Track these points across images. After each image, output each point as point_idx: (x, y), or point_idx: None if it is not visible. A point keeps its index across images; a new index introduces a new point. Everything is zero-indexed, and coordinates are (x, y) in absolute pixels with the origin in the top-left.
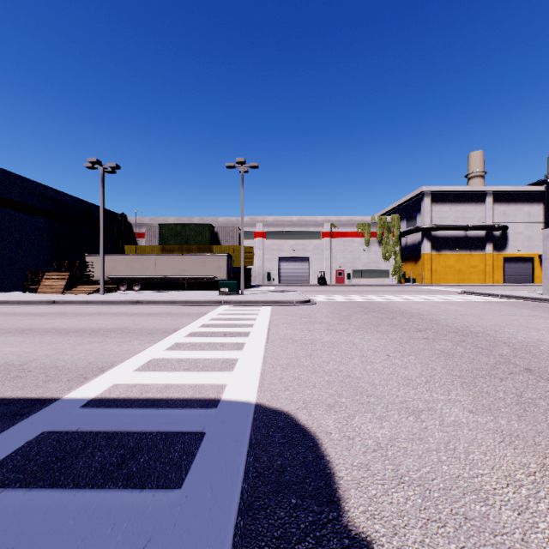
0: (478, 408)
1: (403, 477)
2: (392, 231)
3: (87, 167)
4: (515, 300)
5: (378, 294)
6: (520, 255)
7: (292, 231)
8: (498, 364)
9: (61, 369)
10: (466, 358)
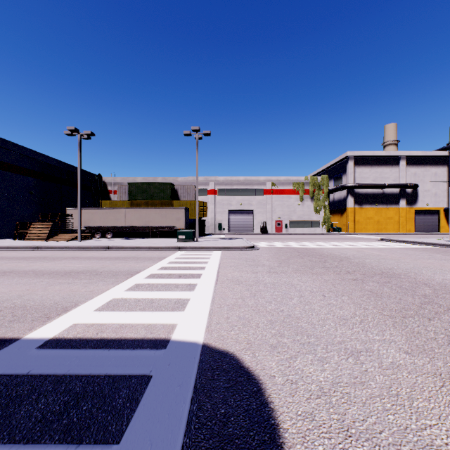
0: (413, 349)
1: (350, 429)
2: (322, 188)
3: (67, 134)
4: (426, 246)
5: (311, 241)
6: (428, 208)
7: (239, 188)
8: (424, 304)
9: (28, 309)
10: (393, 298)
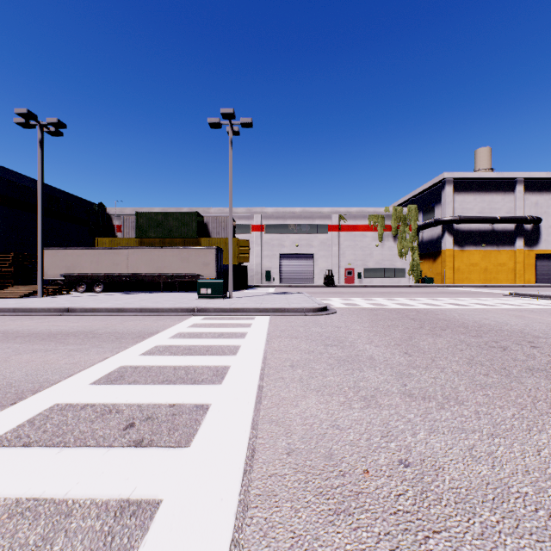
0: None
1: None
2: (409, 224)
3: (20, 125)
4: None
5: (408, 297)
6: None
7: (295, 224)
8: None
9: None
10: None
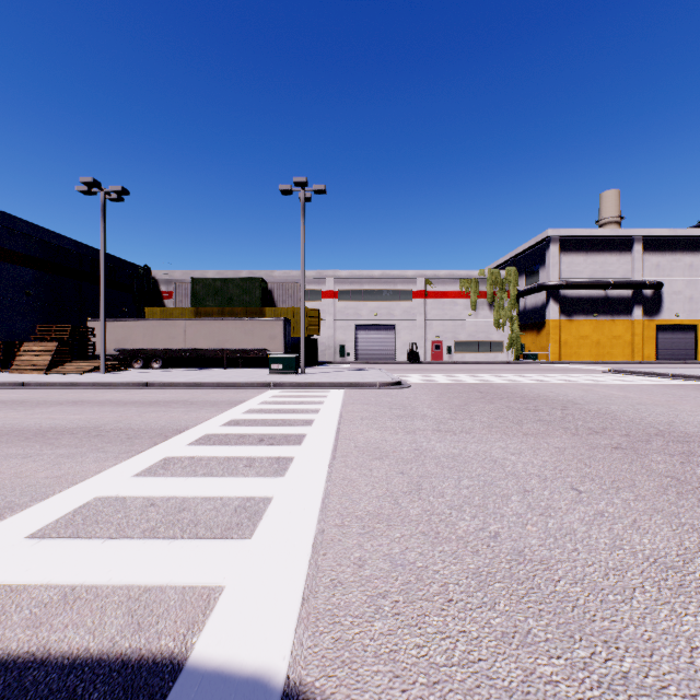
0: None
1: None
2: (507, 289)
3: (82, 192)
4: (696, 382)
5: (495, 374)
6: (679, 321)
7: (374, 289)
8: None
9: None
10: None
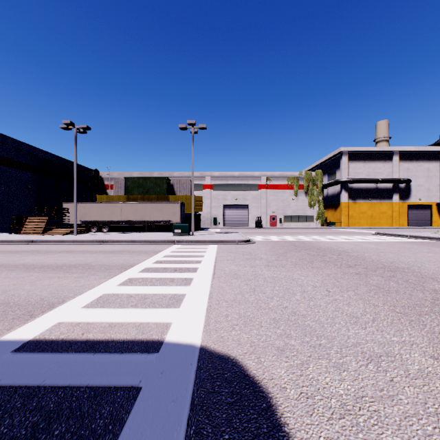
0: (439, 353)
1: None
2: (316, 183)
3: (63, 128)
4: (422, 240)
5: (306, 235)
6: (421, 203)
7: (235, 183)
8: (437, 300)
9: (11, 305)
10: (402, 293)
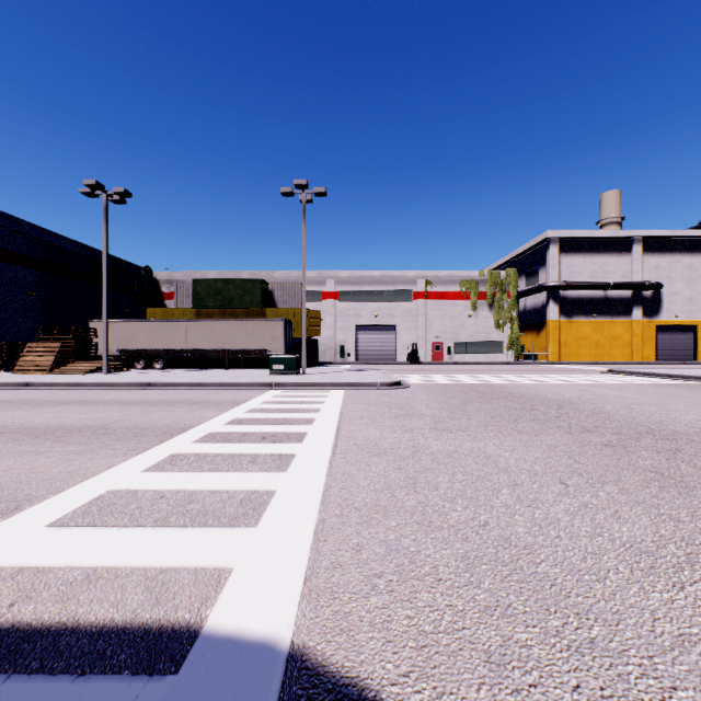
0: None
1: None
2: (507, 290)
3: (85, 194)
4: (692, 382)
5: (494, 374)
6: (678, 322)
7: (374, 290)
8: None
9: None
10: None
